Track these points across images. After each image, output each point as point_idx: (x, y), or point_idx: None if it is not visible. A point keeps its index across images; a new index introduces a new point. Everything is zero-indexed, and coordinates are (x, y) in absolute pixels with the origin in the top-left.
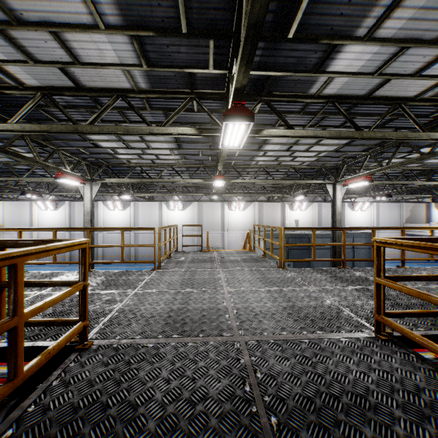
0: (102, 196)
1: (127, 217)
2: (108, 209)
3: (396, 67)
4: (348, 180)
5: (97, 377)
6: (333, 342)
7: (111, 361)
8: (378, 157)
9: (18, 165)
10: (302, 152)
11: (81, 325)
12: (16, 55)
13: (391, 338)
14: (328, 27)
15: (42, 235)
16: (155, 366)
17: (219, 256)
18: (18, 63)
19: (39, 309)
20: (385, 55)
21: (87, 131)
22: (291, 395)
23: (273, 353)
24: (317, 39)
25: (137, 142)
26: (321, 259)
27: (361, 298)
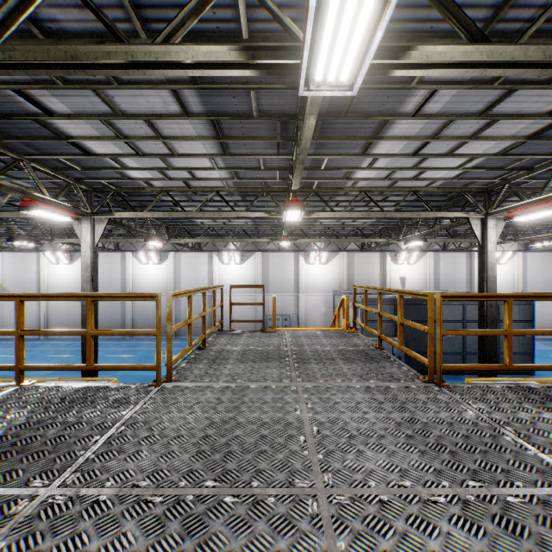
0: (131, 245)
1: (165, 274)
2: (139, 262)
3: None
4: (514, 209)
5: None
6: None
7: None
8: None
9: None
10: (439, 159)
11: None
12: None
13: None
14: None
15: None
16: None
17: (294, 343)
18: None
19: None
20: None
21: None
22: None
23: None
24: None
25: (148, 139)
26: (527, 366)
27: None
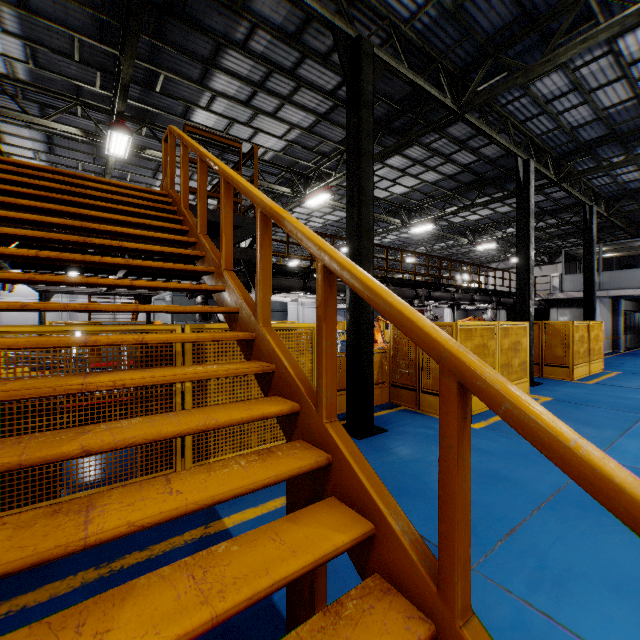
0: None
1: None
2: None
3: (235, 133)
4: None
5: None
6: None
7: None
8: None
9: None
10: None
11: None
12: None
13: None
14: (182, 95)
15: None
16: None
17: None
18: None
19: None
20: (224, 122)
21: None
22: None
23: None
24: (176, 99)
25: None
26: None
27: None
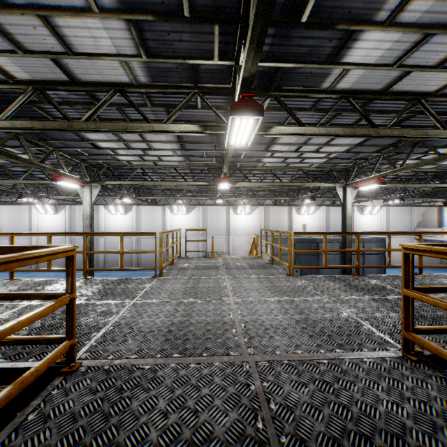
0: (103, 200)
1: (129, 222)
2: (110, 213)
3: (417, 57)
4: (359, 182)
5: (82, 409)
6: (356, 363)
7: (101, 387)
8: (391, 158)
9: (14, 168)
10: (312, 153)
11: (67, 344)
12: (4, 44)
13: (421, 358)
14: (346, 11)
15: (42, 240)
16: (151, 394)
17: (224, 262)
18: (6, 54)
19: (10, 330)
20: (407, 43)
21: (82, 128)
22: (313, 433)
23: (288, 377)
24: (333, 24)
25: (138, 142)
26: (334, 266)
27: (381, 310)
